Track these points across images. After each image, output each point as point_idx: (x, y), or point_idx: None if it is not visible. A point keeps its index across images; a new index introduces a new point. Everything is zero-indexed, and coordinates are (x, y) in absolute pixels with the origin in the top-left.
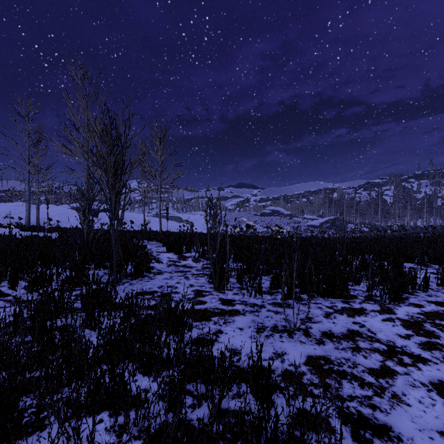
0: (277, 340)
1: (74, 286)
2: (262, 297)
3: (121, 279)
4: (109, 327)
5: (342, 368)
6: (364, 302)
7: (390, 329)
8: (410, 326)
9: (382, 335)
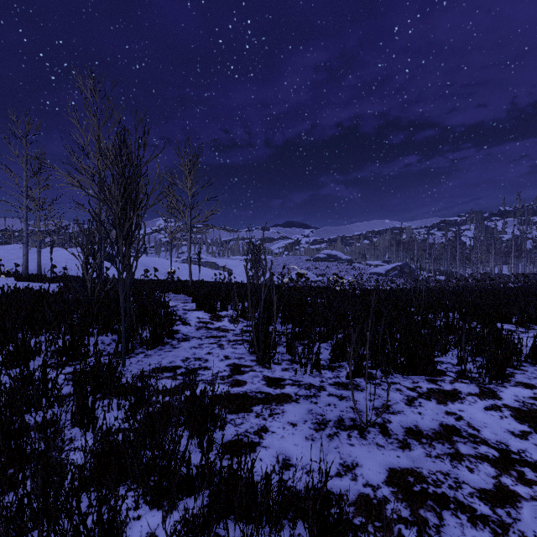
0: (344, 443)
1: (69, 359)
2: (321, 375)
3: (134, 350)
4: (102, 433)
5: (440, 490)
6: (456, 381)
7: (498, 423)
8: (524, 418)
9: (489, 433)
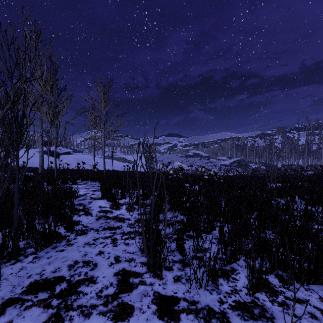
0: None
1: None
2: (217, 288)
3: (20, 254)
4: None
5: None
6: None
7: None
8: None
9: None
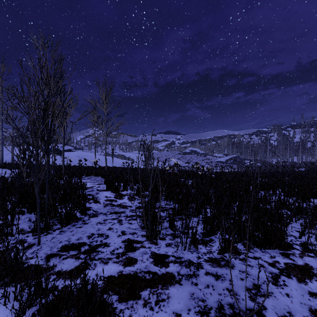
0: None
1: None
2: (197, 250)
3: (50, 228)
4: None
5: None
6: (304, 255)
7: None
8: None
9: None
